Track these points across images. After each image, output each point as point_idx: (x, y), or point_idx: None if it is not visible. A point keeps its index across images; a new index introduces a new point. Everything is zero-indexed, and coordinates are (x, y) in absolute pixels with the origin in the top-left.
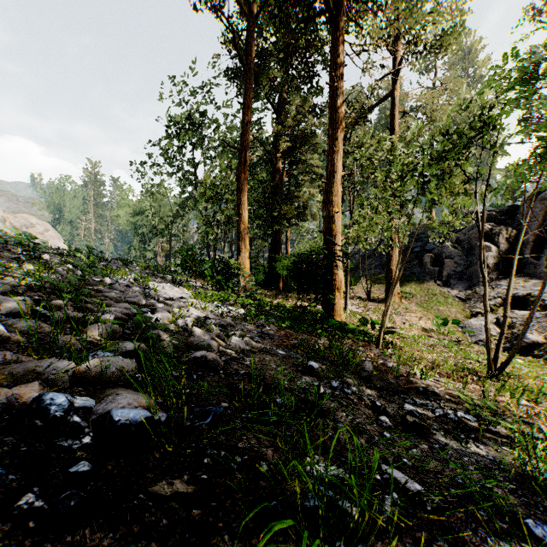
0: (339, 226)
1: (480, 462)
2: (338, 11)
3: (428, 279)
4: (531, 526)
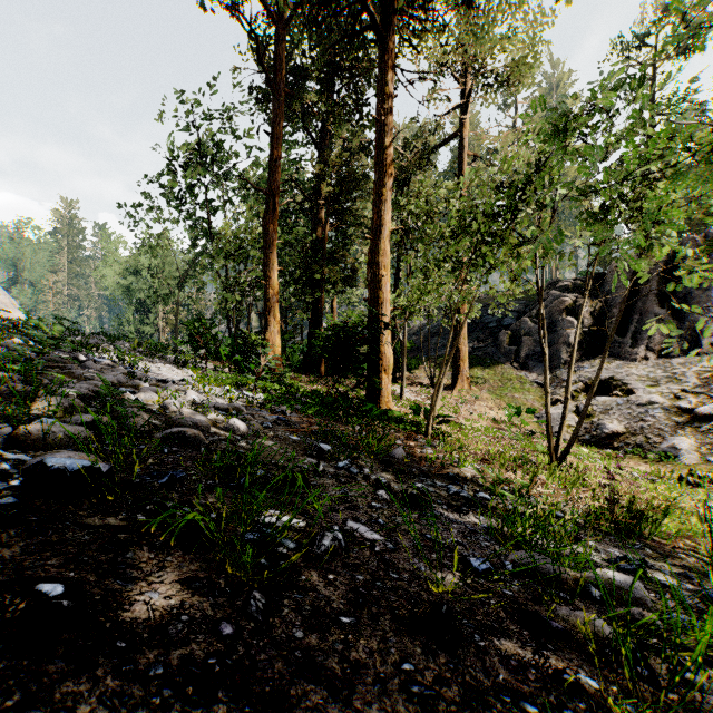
0: (387, 293)
1: (469, 528)
2: (386, 28)
3: (504, 360)
4: (472, 562)
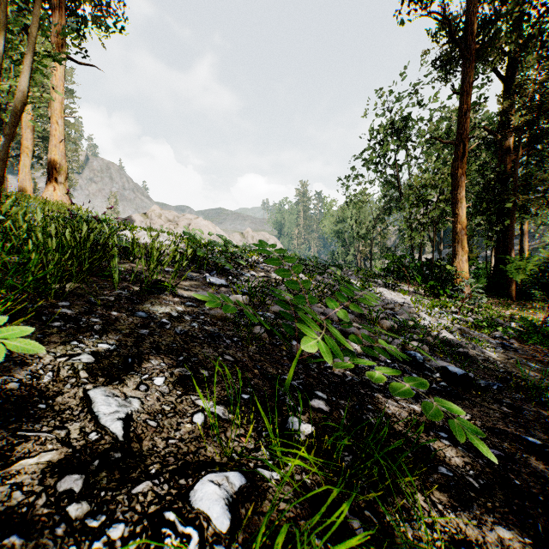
0: None
1: None
2: None
3: None
4: None
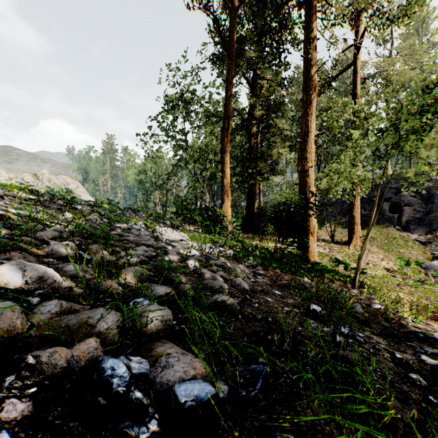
0: (313, 179)
1: None
2: None
3: (387, 224)
4: None
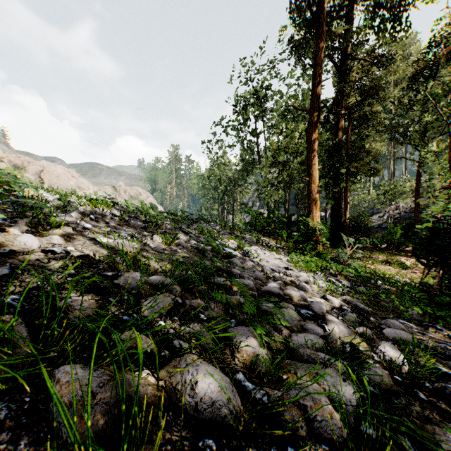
0: None
1: None
2: None
3: None
4: None
